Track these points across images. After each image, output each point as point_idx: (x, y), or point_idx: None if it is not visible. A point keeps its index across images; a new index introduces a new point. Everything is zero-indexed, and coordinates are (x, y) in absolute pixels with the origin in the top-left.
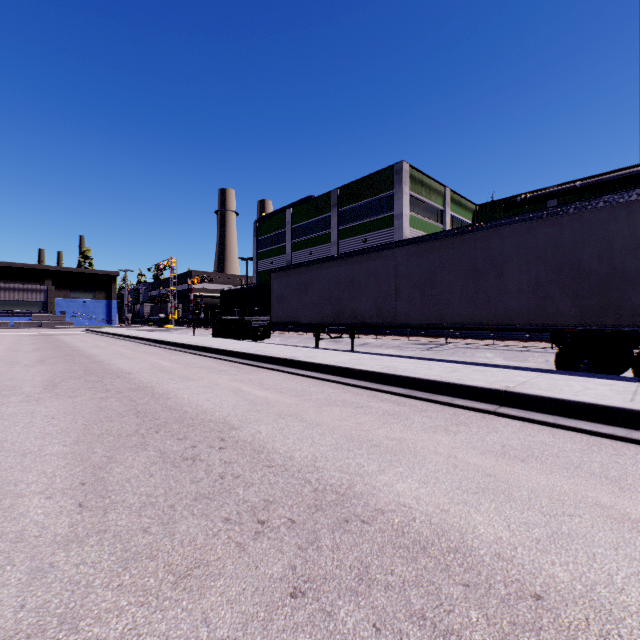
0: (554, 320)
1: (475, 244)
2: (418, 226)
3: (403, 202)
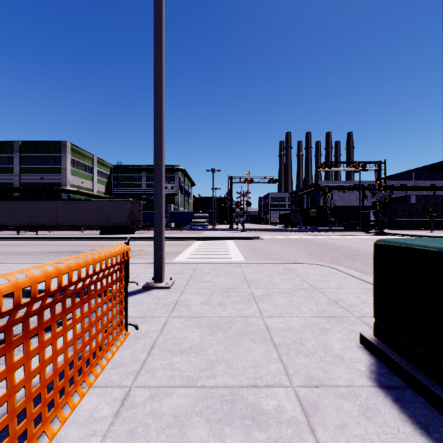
0: (99, 224)
1: (82, 204)
2: (77, 175)
3: (67, 162)
